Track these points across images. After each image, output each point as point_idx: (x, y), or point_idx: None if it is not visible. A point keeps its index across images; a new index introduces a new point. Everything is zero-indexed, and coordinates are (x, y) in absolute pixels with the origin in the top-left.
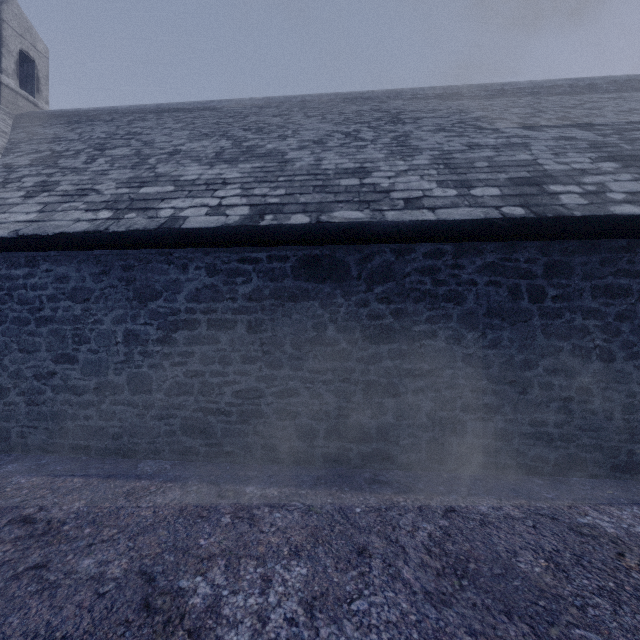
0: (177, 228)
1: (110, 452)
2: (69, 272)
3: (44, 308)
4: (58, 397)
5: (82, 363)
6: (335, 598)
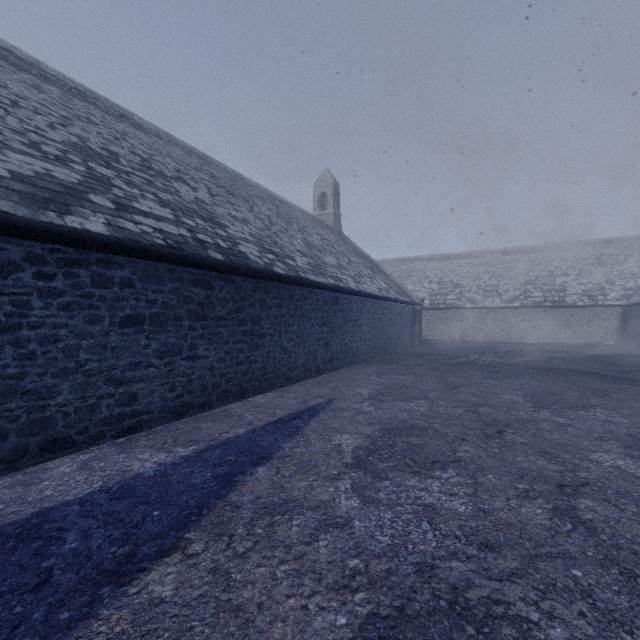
0: (639, 302)
1: (637, 345)
2: (634, 310)
3: (632, 317)
4: (633, 334)
5: (635, 328)
6: (616, 348)
